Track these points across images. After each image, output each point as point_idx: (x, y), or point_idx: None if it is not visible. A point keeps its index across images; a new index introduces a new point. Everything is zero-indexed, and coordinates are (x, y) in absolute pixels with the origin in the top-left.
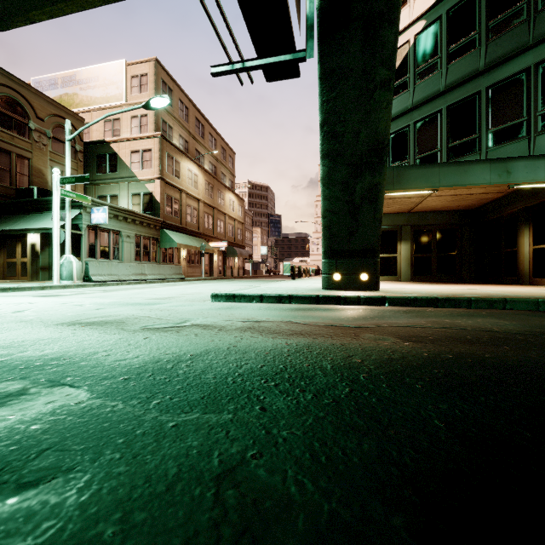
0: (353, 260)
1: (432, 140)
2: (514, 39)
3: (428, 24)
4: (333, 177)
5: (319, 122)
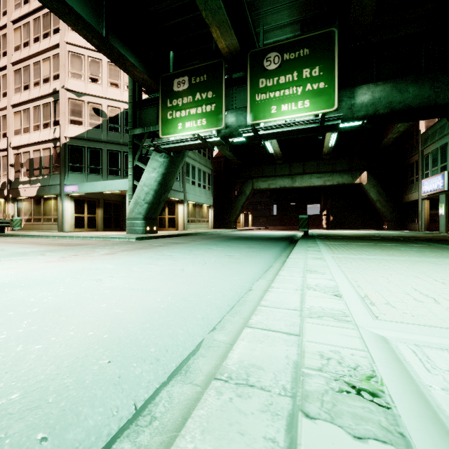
0: (152, 222)
1: None
2: None
3: None
4: (159, 191)
5: (163, 172)
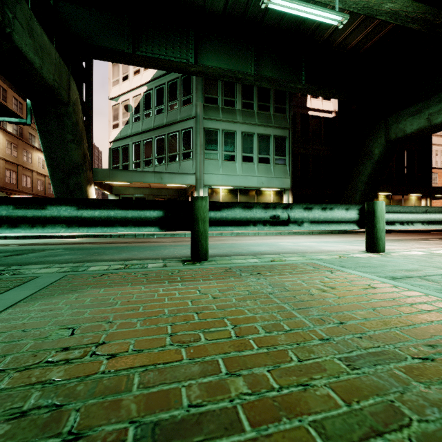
0: None
1: (149, 152)
2: (175, 115)
3: (148, 90)
4: (55, 176)
5: (42, 150)
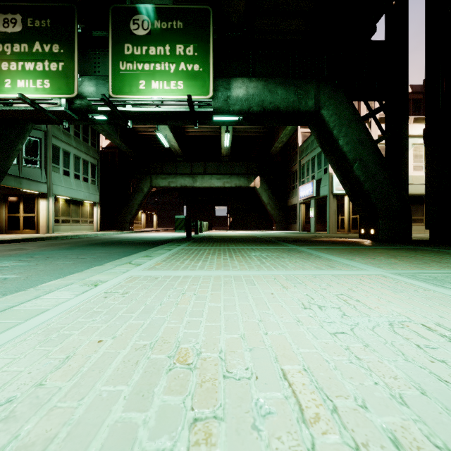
0: None
1: None
2: None
3: None
4: None
5: None
